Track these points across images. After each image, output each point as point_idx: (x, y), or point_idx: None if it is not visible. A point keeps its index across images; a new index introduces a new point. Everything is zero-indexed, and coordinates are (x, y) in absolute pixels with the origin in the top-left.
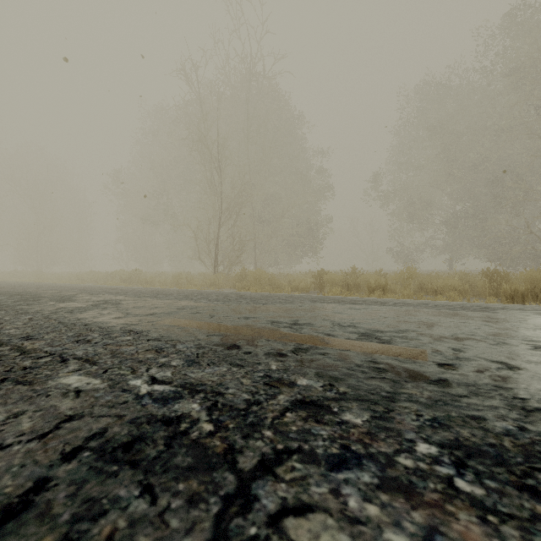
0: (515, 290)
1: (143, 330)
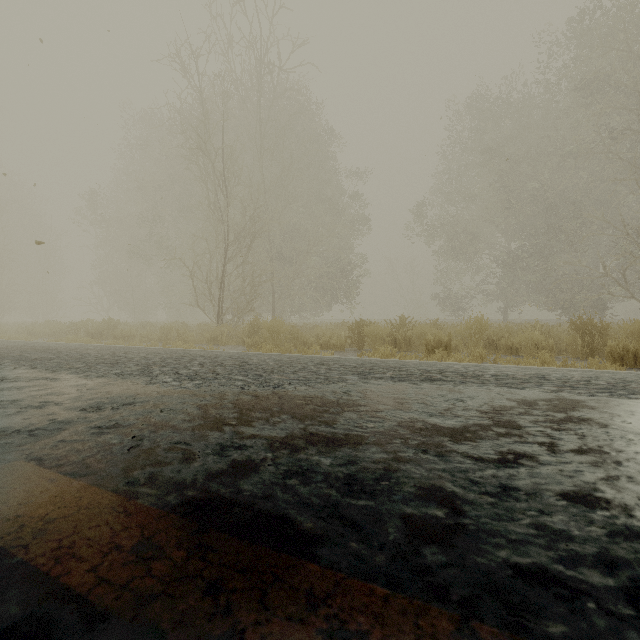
0: (623, 348)
1: None
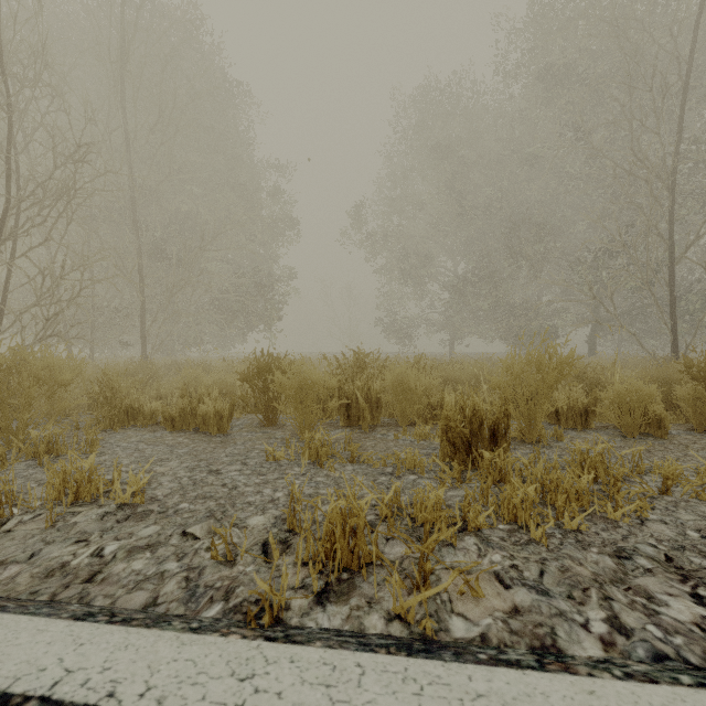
0: None
1: None
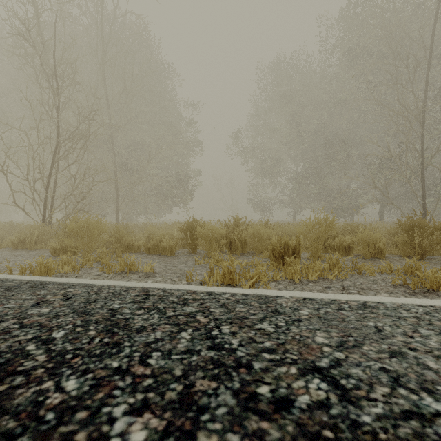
0: None
1: None
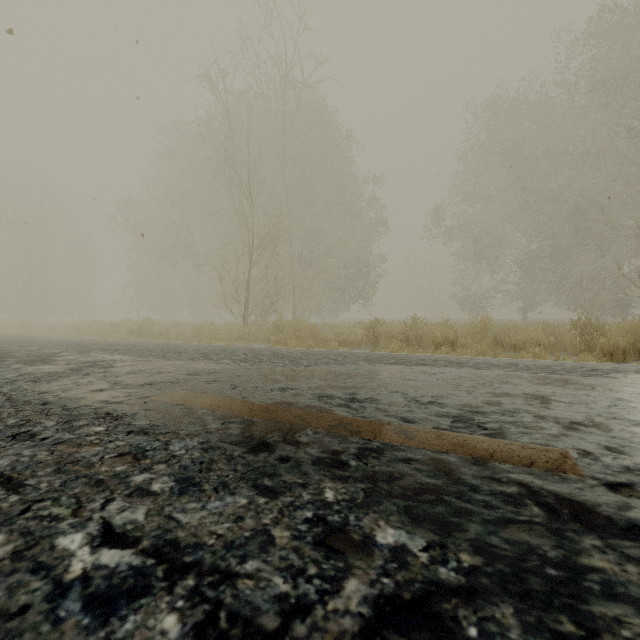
0: (614, 345)
1: (127, 412)
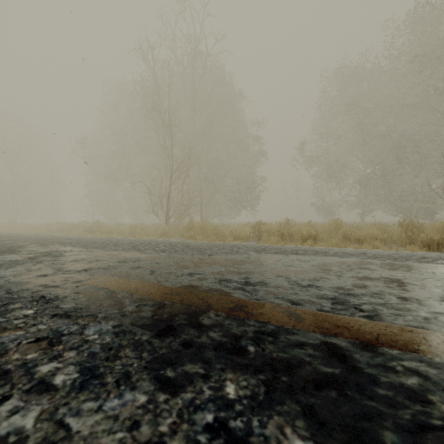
0: (430, 239)
1: (59, 295)
